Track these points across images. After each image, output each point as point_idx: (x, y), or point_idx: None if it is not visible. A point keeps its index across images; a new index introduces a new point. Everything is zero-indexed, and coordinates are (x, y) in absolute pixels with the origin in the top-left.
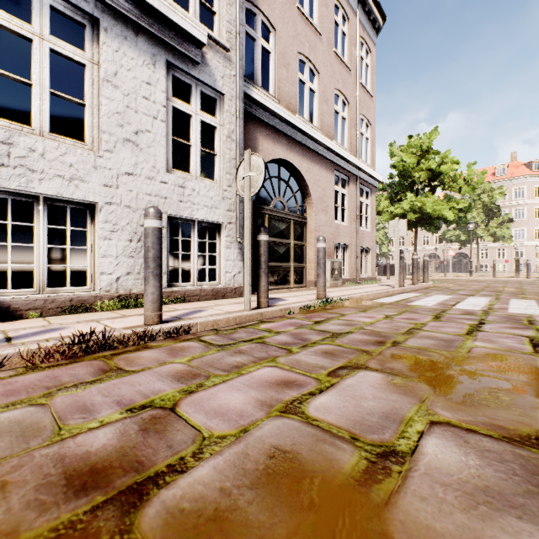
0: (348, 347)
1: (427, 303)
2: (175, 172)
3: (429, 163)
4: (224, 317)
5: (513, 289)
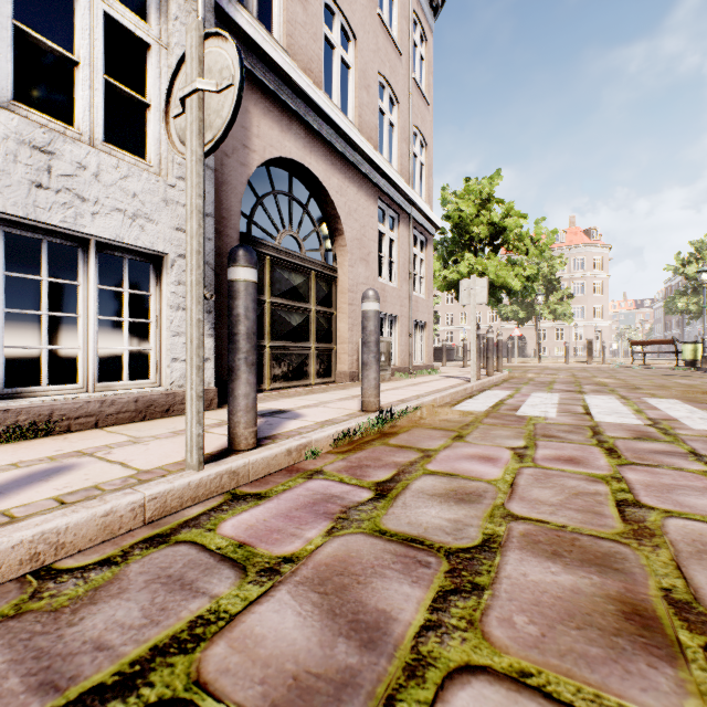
0: (575, 701)
1: (544, 411)
2: (24, 111)
3: (492, 215)
4: (91, 512)
5: (612, 380)
